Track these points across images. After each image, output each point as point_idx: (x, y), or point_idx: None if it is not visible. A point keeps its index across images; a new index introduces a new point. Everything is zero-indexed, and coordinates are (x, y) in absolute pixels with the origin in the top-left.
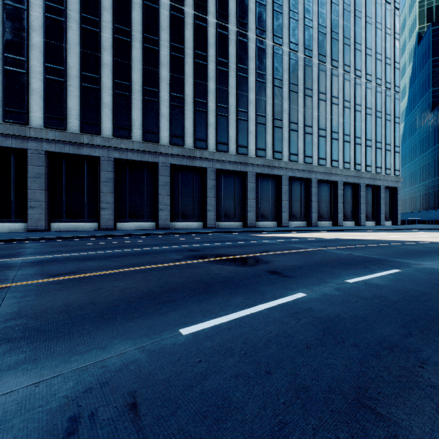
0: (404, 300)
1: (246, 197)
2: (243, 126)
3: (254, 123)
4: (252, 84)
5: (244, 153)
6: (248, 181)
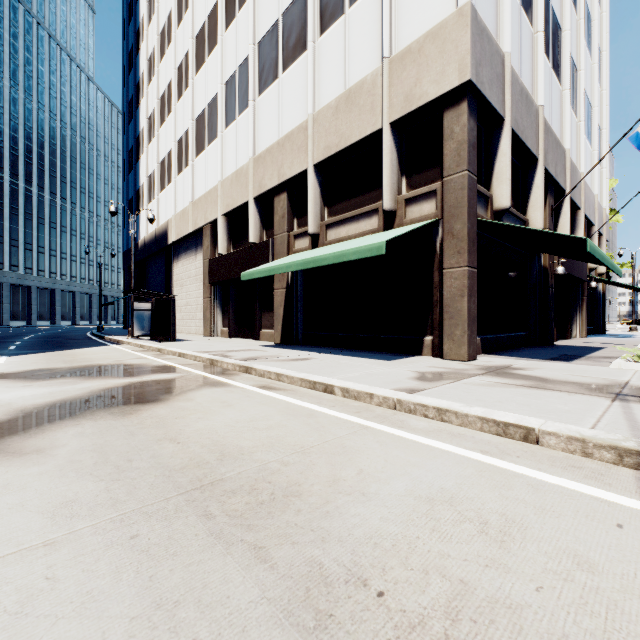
0: None
1: (2, 302)
2: (0, 247)
3: (9, 245)
4: (8, 214)
5: (1, 268)
6: (4, 290)
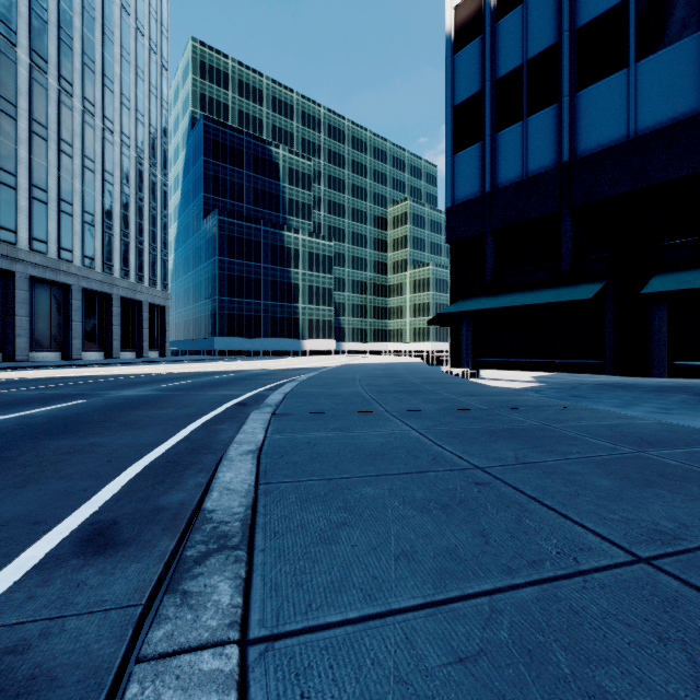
0: (50, 421)
1: None
2: None
3: None
4: None
5: None
6: None
